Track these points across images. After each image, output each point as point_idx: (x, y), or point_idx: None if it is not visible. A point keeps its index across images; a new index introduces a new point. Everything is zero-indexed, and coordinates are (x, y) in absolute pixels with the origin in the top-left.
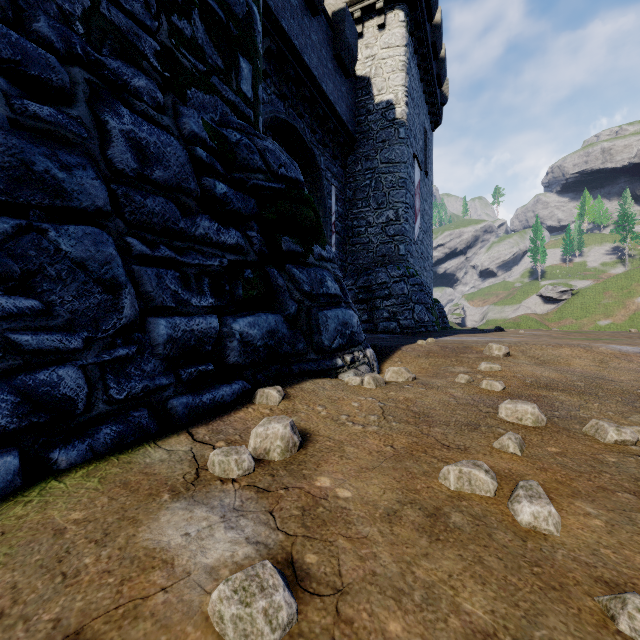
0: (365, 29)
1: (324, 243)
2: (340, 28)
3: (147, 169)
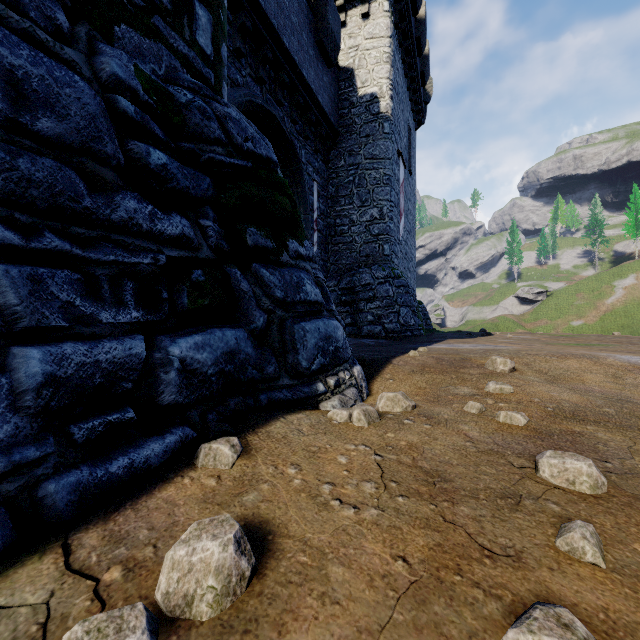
0: (348, 18)
1: (302, 238)
2: (322, 13)
3: (25, 114)
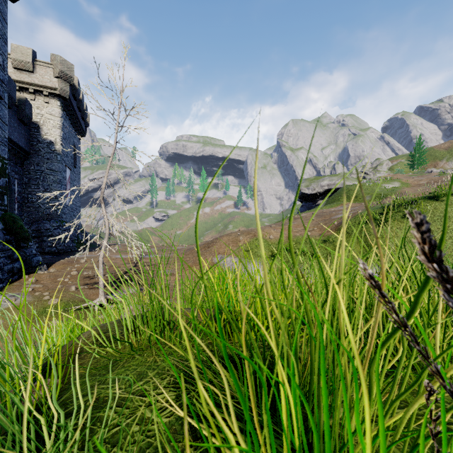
0: (37, 99)
1: (31, 240)
2: (22, 107)
3: None
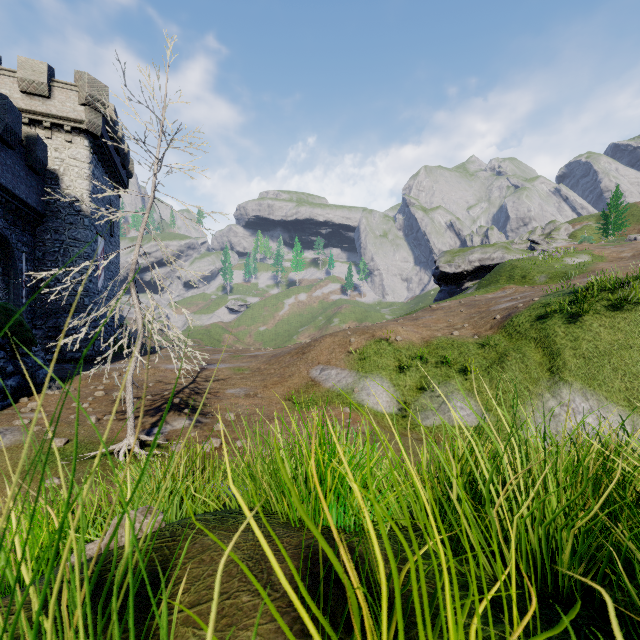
0: (55, 136)
1: (36, 344)
2: (32, 148)
3: None
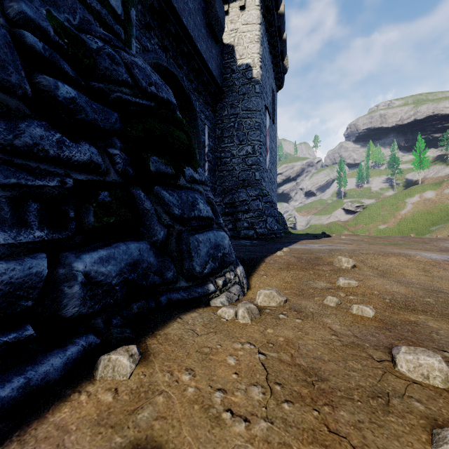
0: (230, 9)
1: (196, 166)
2: (211, 3)
3: None
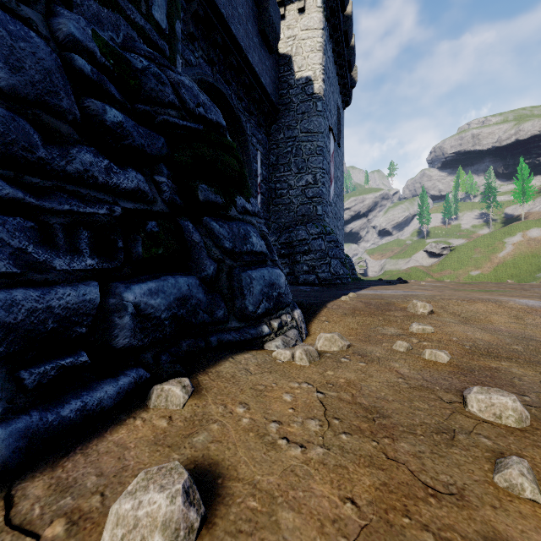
0: (287, 12)
1: (248, 195)
2: (264, 6)
3: None
